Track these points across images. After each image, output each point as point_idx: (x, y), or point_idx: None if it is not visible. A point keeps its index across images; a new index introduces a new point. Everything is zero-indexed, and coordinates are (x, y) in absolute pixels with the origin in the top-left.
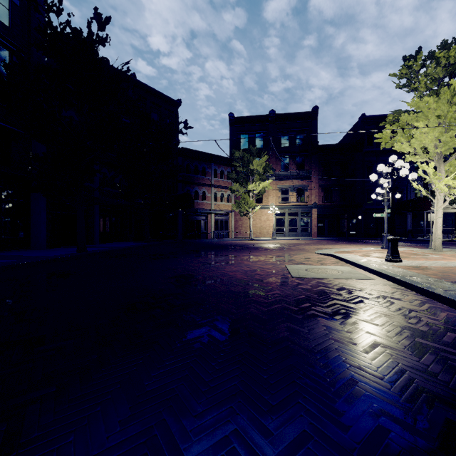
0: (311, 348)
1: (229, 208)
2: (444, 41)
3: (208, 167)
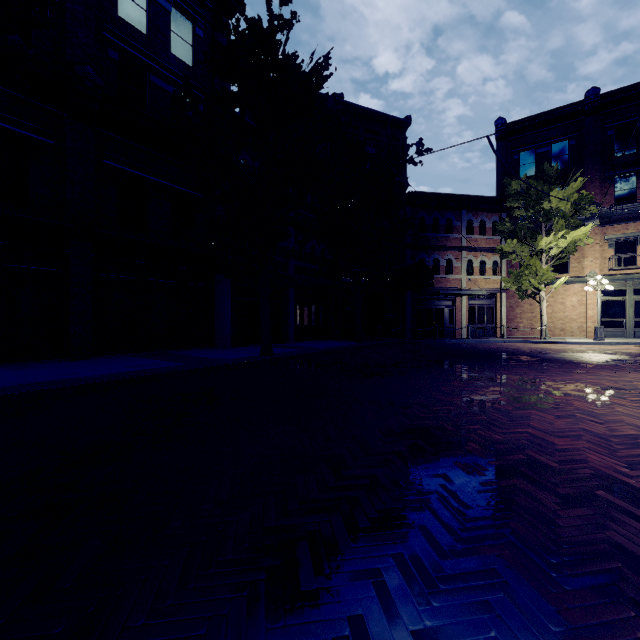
0: None
1: (496, 285)
2: None
3: (456, 219)
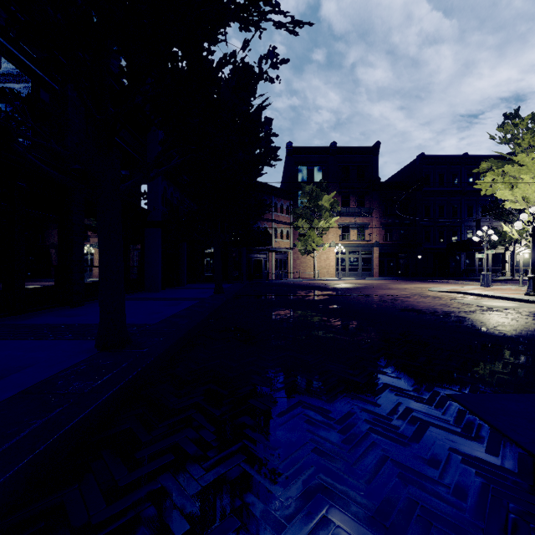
0: None
1: (288, 246)
2: None
3: (269, 201)
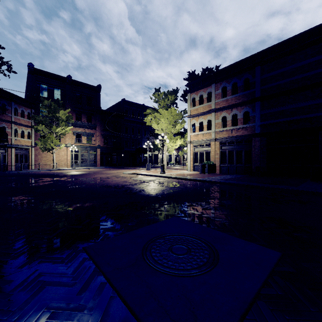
0: (188, 189)
1: (29, 144)
2: (168, 90)
3: (8, 105)
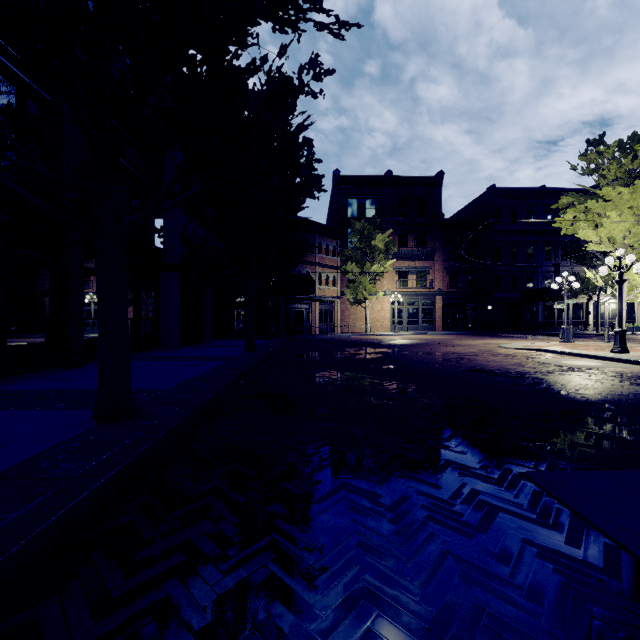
0: None
1: (335, 294)
2: (634, 132)
3: (312, 240)
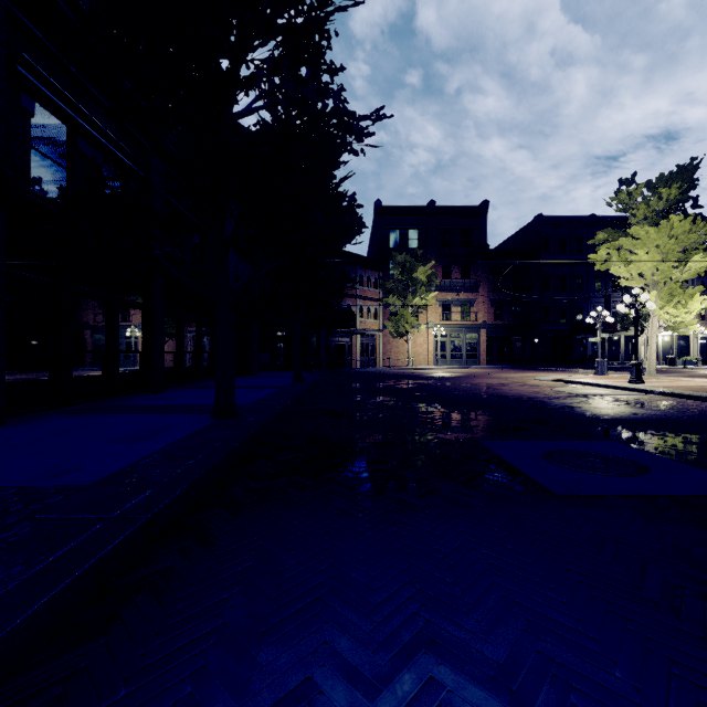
0: (684, 416)
1: (376, 327)
2: (661, 174)
3: (353, 272)
